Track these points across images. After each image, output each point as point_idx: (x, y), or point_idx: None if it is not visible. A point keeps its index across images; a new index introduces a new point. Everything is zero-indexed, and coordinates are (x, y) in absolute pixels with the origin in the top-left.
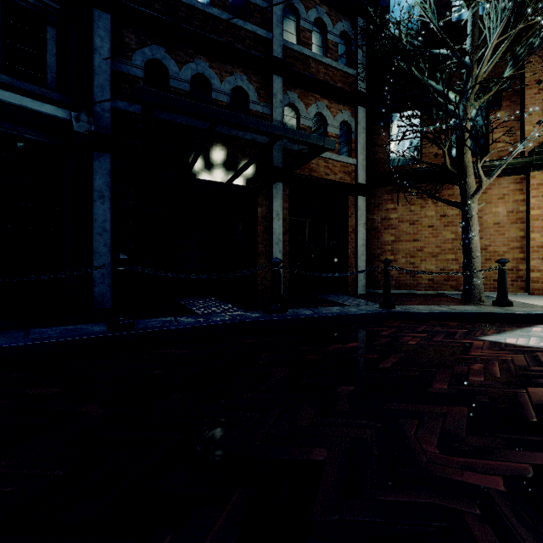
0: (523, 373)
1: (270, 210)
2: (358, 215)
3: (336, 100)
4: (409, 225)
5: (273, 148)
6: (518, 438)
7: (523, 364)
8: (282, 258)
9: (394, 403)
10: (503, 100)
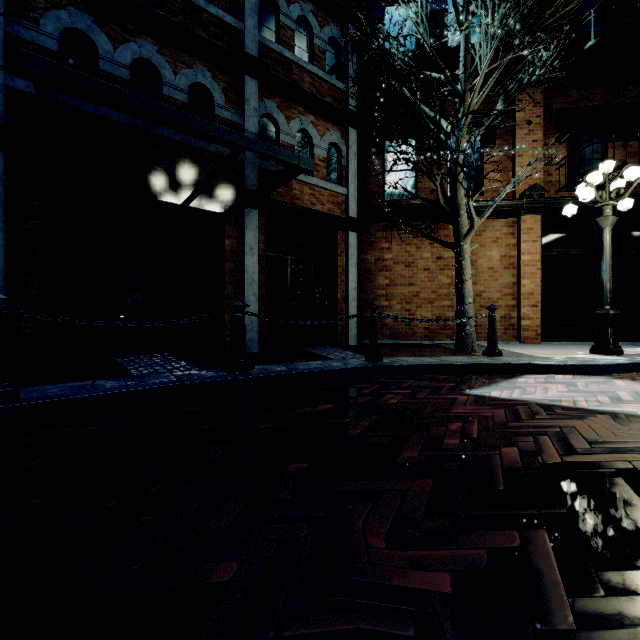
0: (501, 431)
1: (241, 243)
2: (349, 254)
3: (324, 117)
4: (404, 267)
5: (245, 167)
6: (481, 514)
7: (502, 420)
8: (256, 302)
9: (351, 481)
10: (497, 138)
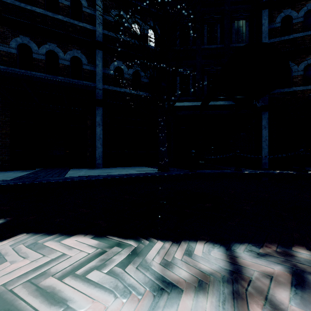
0: None
1: None
2: None
3: None
4: None
5: None
6: None
7: None
8: None
9: None
10: None
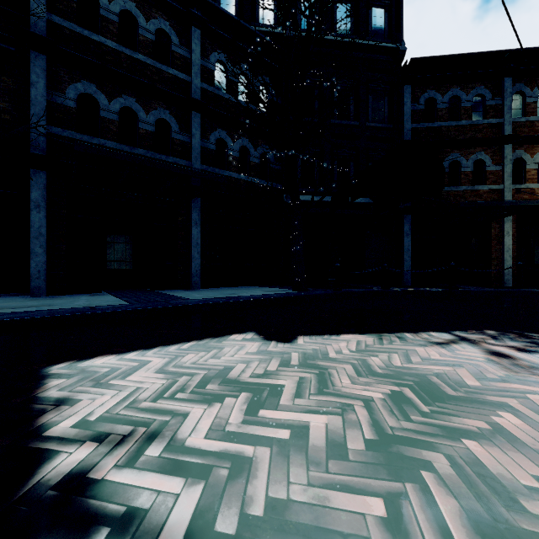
0: None
1: (501, 230)
2: None
3: None
4: None
5: (504, 191)
6: None
7: None
8: (511, 260)
9: None
10: None
